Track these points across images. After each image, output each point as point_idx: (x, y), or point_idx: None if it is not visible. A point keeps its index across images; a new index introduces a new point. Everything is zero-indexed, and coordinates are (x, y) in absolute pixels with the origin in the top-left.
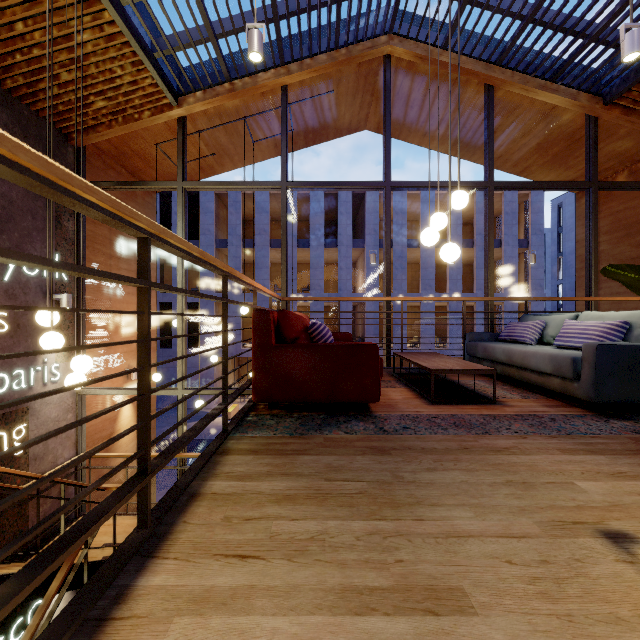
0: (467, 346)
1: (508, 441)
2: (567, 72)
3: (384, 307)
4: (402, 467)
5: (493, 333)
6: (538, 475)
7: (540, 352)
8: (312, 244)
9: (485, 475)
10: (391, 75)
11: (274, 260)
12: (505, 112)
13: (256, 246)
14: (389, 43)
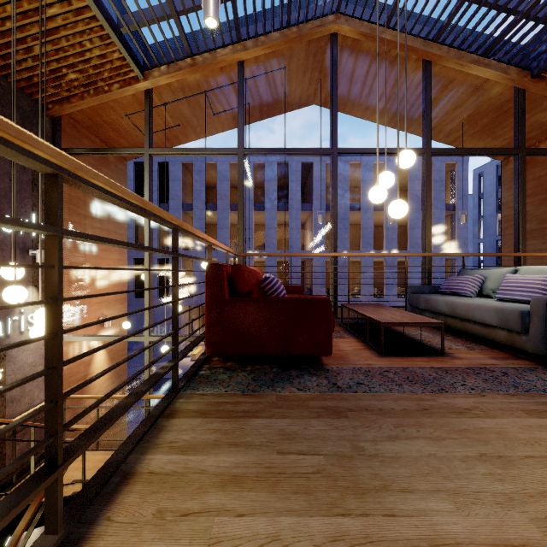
0: (409, 298)
1: (467, 400)
2: (499, 48)
3: (331, 262)
4: (361, 434)
5: (433, 286)
6: (512, 446)
7: (485, 305)
8: (267, 208)
9: (454, 446)
10: (337, 53)
11: (234, 222)
12: (440, 86)
13: (218, 209)
14: (336, 22)
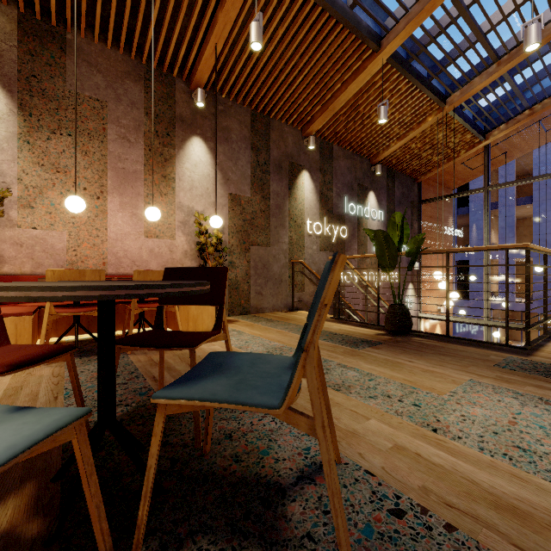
0: None
1: None
2: None
3: None
4: None
5: None
6: None
7: None
8: None
9: None
10: None
11: None
12: None
13: (533, 202)
14: None
